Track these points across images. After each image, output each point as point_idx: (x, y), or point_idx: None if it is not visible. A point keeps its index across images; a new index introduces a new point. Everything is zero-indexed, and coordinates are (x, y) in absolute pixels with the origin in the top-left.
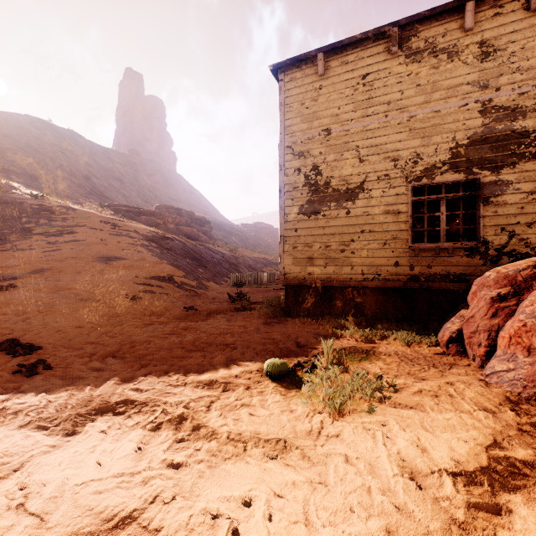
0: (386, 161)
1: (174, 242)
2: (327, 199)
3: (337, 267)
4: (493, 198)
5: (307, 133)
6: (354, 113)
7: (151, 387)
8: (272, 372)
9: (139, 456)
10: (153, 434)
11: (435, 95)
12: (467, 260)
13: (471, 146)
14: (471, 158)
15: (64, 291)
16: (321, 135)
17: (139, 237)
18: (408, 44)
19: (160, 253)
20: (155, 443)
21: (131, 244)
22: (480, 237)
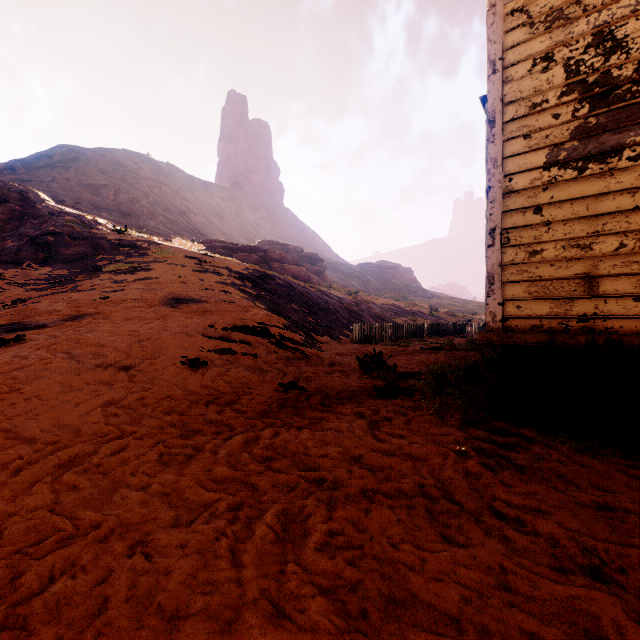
0: None
1: (276, 282)
2: None
3: None
4: None
5: None
6: None
7: None
8: None
9: None
10: None
11: None
12: None
13: None
14: None
15: (84, 348)
16: None
17: (230, 274)
18: None
19: (255, 295)
20: None
21: (218, 282)
22: None
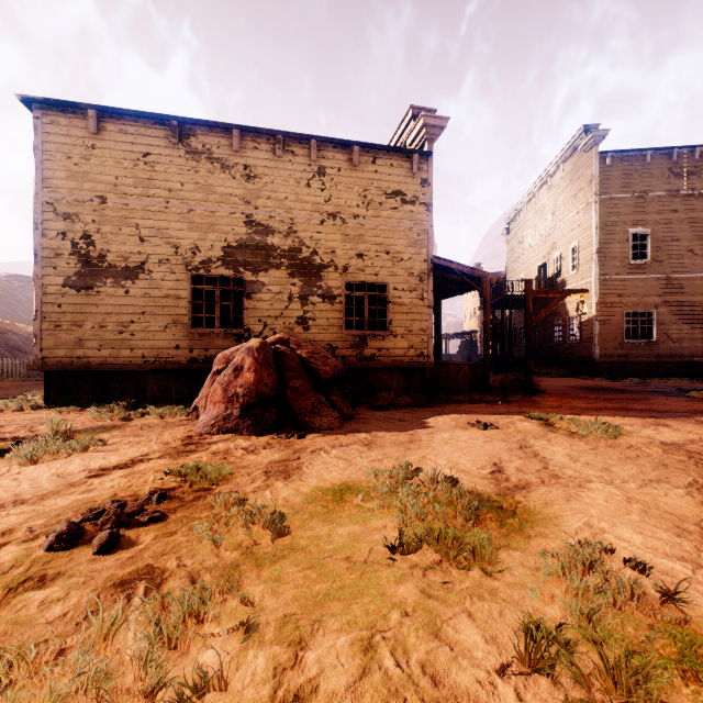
0: (168, 246)
1: None
2: (102, 274)
3: (114, 350)
4: (254, 295)
5: (76, 194)
6: (135, 189)
7: None
8: None
9: None
10: None
11: (211, 196)
12: (236, 344)
13: (239, 249)
14: (239, 259)
15: None
16: (94, 201)
17: None
18: (188, 141)
19: None
20: None
21: None
22: (244, 325)
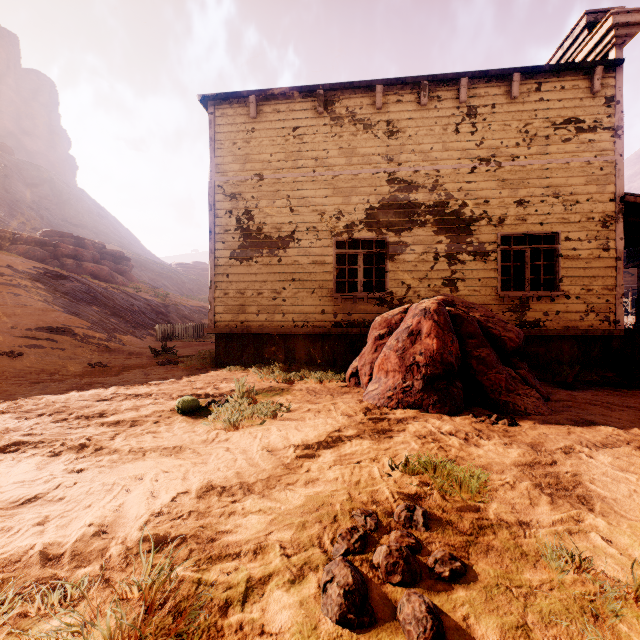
0: (314, 214)
1: (73, 283)
2: (259, 246)
3: (269, 315)
4: (397, 256)
5: (240, 175)
6: (286, 163)
7: (47, 431)
8: (183, 407)
9: (39, 472)
10: (53, 459)
11: (354, 159)
12: (378, 308)
13: (381, 209)
14: (381, 220)
15: None
16: (253, 179)
17: (15, 274)
18: (332, 108)
19: (51, 297)
20: (55, 463)
21: (3, 283)
22: (387, 289)
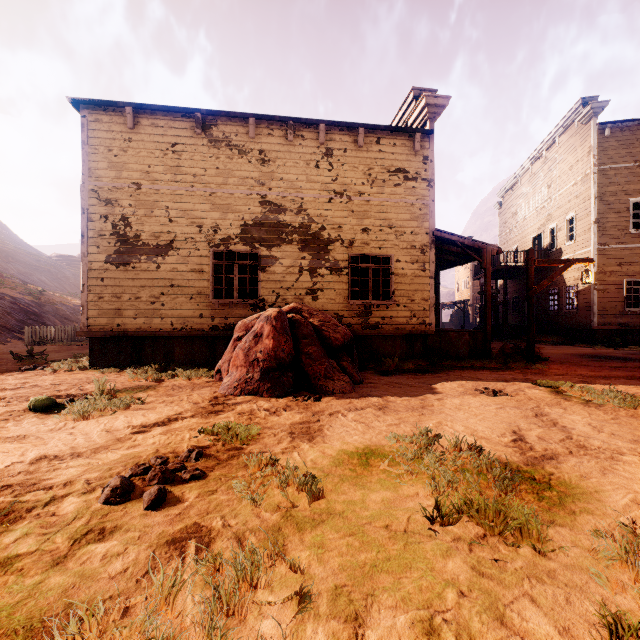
0: (193, 225)
1: None
2: (137, 252)
3: (147, 318)
4: (268, 268)
5: (116, 182)
6: (165, 175)
7: None
8: (36, 405)
9: None
10: None
11: (230, 180)
12: (252, 313)
13: (255, 226)
14: (254, 236)
15: None
16: (131, 187)
17: None
18: (210, 131)
19: None
20: None
21: None
22: (260, 296)
